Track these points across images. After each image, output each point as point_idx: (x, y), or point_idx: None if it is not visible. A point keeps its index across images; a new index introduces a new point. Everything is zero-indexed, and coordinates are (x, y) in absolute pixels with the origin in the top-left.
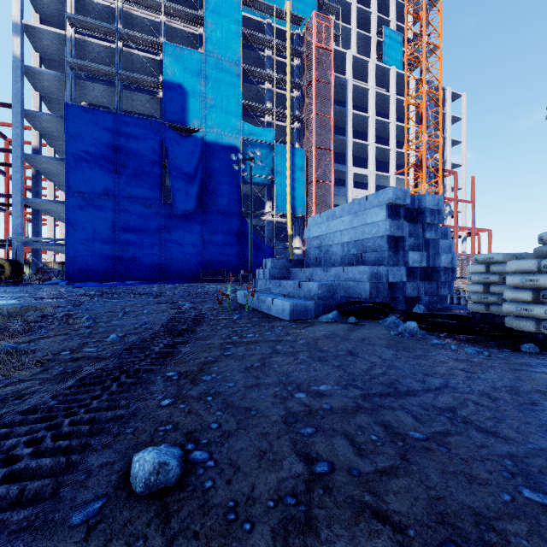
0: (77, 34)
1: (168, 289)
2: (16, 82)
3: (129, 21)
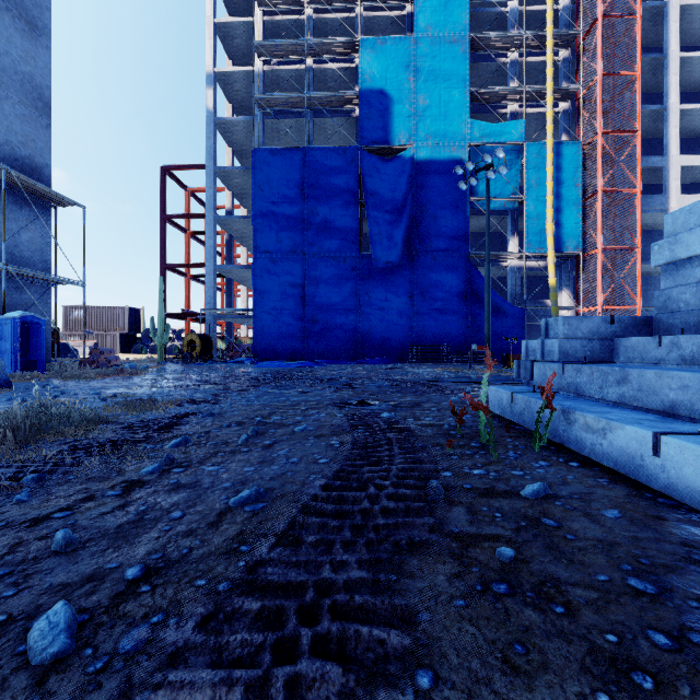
0: (265, 66)
1: (363, 372)
2: (210, 139)
3: (320, 31)
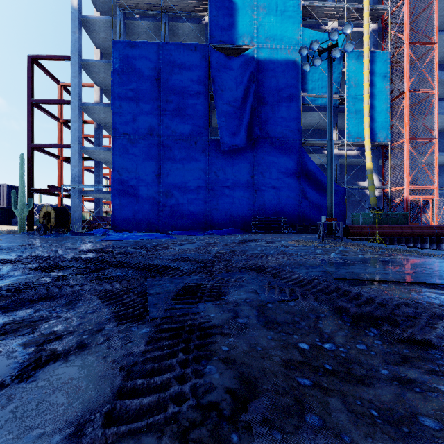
0: None
1: (214, 248)
2: (74, 33)
3: None
